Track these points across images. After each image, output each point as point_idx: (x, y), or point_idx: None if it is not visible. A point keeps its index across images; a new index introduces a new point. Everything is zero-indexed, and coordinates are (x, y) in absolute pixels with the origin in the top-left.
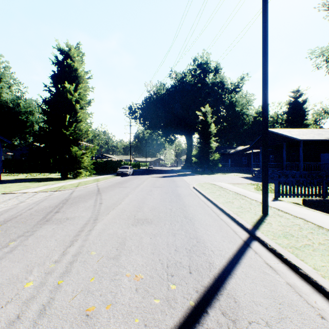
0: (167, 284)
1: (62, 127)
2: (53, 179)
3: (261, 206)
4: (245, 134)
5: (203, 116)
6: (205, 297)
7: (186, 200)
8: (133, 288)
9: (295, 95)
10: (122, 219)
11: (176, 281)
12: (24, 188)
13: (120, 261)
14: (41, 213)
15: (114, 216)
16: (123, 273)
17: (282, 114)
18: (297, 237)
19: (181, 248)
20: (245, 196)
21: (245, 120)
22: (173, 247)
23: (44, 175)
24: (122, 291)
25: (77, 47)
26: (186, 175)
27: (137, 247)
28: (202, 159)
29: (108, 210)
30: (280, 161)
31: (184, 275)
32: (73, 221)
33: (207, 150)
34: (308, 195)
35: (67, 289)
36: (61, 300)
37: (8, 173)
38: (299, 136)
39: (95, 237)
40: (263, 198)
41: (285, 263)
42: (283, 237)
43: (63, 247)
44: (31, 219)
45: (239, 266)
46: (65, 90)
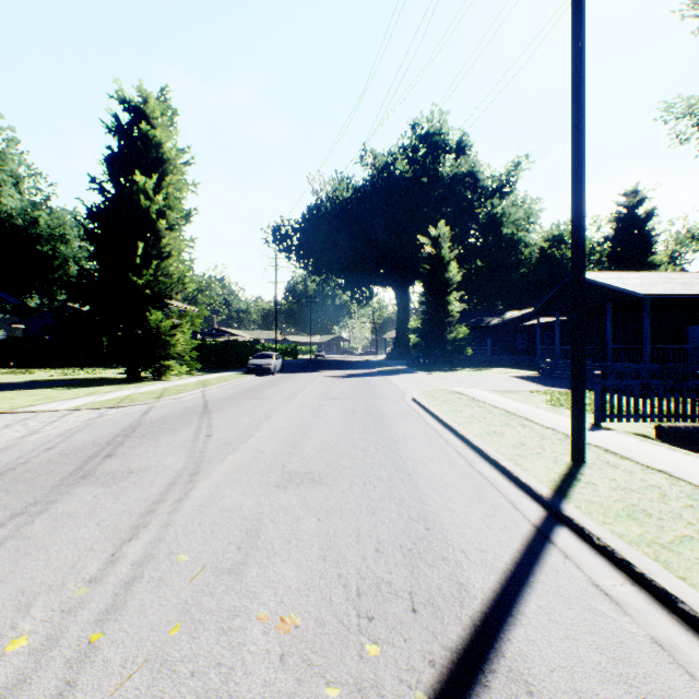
0: (358, 641)
1: (130, 268)
2: (110, 380)
3: (567, 443)
4: (523, 286)
5: (432, 247)
6: (453, 681)
7: (399, 428)
8: (274, 653)
9: (630, 202)
10: (255, 474)
11: (380, 635)
12: (44, 402)
13: (245, 580)
14: (73, 458)
15: (236, 466)
16: (250, 611)
17: (603, 243)
18: (661, 519)
19: (391, 545)
20: (529, 418)
21: (522, 254)
22: (371, 543)
23: (91, 372)
24: (247, 663)
25: (162, 95)
26: (397, 372)
27: (287, 541)
28: (431, 338)
29: (223, 452)
30: (599, 342)
31: (399, 617)
32: (144, 477)
33: (441, 320)
34: (667, 416)
35: (111, 657)
36: (93, 690)
37: (14, 368)
38: (643, 288)
39: (190, 516)
40: (574, 424)
41: (640, 586)
42: (627, 519)
43: (113, 541)
44: (47, 472)
45: (530, 593)
46: (135, 189)
